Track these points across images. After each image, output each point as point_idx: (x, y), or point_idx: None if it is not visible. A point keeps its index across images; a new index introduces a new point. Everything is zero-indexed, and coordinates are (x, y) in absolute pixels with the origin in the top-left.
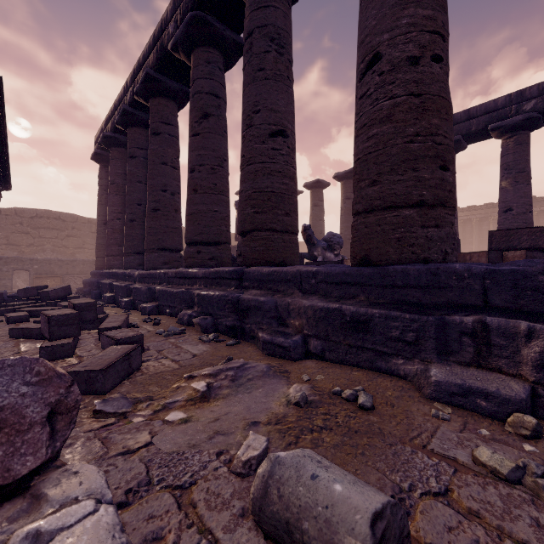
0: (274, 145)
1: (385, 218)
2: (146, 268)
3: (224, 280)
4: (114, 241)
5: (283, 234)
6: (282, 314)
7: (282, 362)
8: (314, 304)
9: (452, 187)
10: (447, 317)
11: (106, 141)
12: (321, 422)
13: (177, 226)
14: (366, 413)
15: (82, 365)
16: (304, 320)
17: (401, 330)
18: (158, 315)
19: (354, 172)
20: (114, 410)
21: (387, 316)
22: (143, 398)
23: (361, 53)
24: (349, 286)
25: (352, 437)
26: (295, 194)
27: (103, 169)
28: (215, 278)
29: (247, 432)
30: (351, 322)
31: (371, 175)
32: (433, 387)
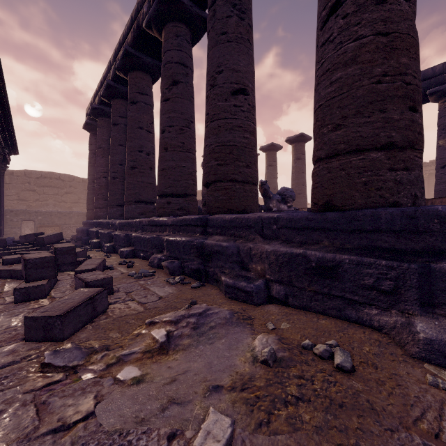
0: (236, 102)
1: (350, 162)
2: (125, 217)
3: (190, 227)
4: (101, 196)
5: (244, 184)
6: (244, 258)
7: (245, 306)
8: (277, 249)
9: (421, 129)
10: (432, 264)
11: (94, 112)
12: (295, 388)
13: (151, 182)
14: (346, 376)
15: (43, 310)
16: (266, 265)
17: (375, 277)
18: (133, 258)
19: (314, 119)
20: (64, 364)
21: (358, 262)
22: (99, 347)
23: (323, 0)
24: (312, 231)
25: (337, 414)
26: (255, 147)
27: (92, 136)
28: (182, 225)
29: (208, 401)
30: (316, 268)
31: (334, 120)
32: (422, 345)
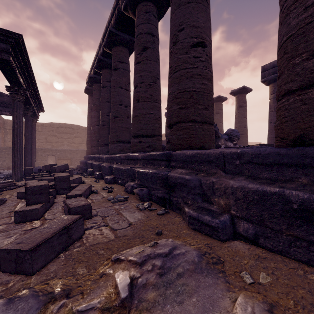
0: (195, 54)
1: None
2: (110, 153)
3: (156, 161)
4: (95, 138)
5: (202, 124)
6: (206, 191)
7: (210, 241)
8: (244, 186)
9: None
10: None
11: (91, 80)
12: None
13: (128, 127)
14: None
15: (19, 241)
16: (231, 201)
17: None
18: (114, 184)
19: (280, 54)
20: None
21: None
22: (59, 292)
23: None
24: (284, 167)
25: None
26: (212, 92)
27: (90, 97)
28: (150, 159)
29: None
30: (299, 211)
31: (311, 46)
32: None
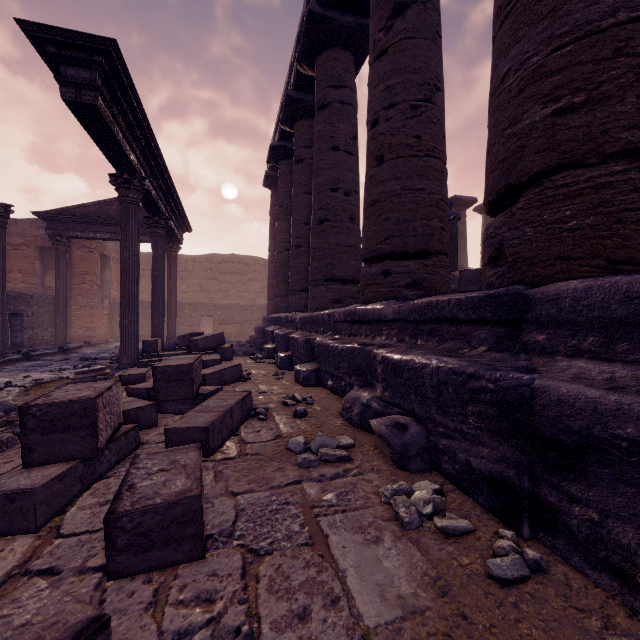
0: None
1: None
2: (310, 309)
3: (451, 327)
4: (282, 278)
5: None
6: None
7: None
8: None
9: None
10: None
11: (274, 154)
12: None
13: (353, 243)
14: None
15: None
16: None
17: None
18: (316, 388)
19: None
20: None
21: None
22: None
23: None
24: None
25: None
26: None
27: (274, 195)
28: (424, 321)
29: None
30: None
31: None
32: None
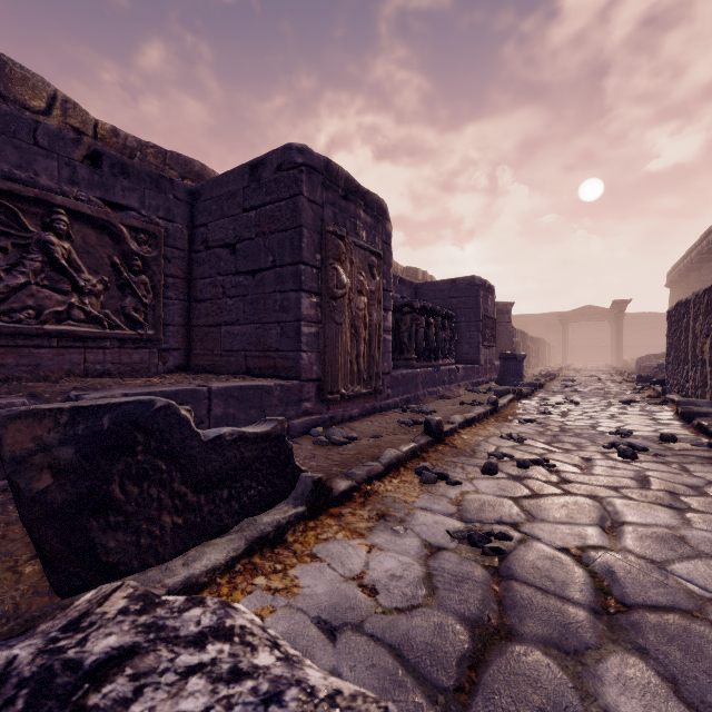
0: None
1: None
2: None
3: None
4: None
5: None
6: None
7: None
8: None
9: None
10: None
11: (671, 282)
12: None
13: None
14: None
15: None
16: None
17: None
18: None
19: None
20: None
21: None
22: None
23: None
24: None
25: None
26: None
27: (671, 292)
28: None
29: None
30: None
31: None
32: None
